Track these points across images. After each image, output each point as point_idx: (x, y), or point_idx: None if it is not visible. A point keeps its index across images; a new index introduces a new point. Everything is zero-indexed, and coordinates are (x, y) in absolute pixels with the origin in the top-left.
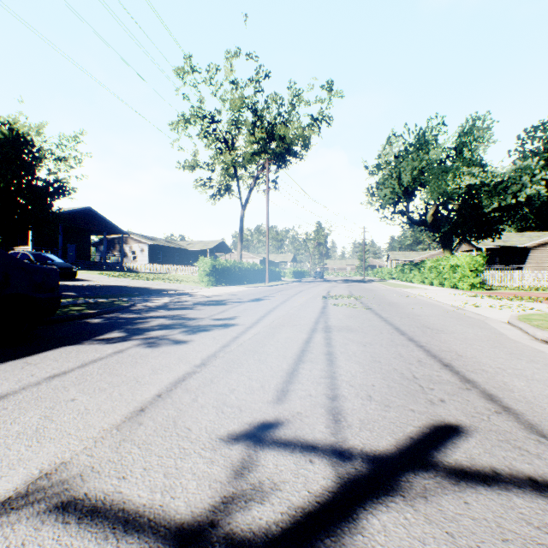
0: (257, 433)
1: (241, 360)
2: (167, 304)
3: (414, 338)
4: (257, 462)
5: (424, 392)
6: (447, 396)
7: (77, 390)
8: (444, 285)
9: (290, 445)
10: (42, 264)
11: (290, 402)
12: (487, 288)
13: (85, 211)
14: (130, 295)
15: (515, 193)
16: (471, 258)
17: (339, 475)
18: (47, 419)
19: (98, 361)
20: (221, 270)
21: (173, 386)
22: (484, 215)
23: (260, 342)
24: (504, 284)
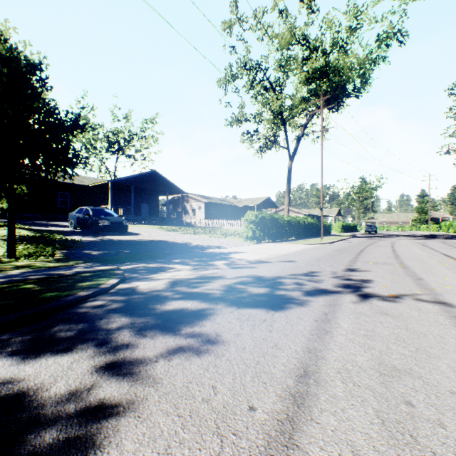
0: None
1: None
2: (169, 289)
3: None
4: None
5: None
6: None
7: None
8: None
9: None
10: (96, 218)
11: None
12: None
13: (151, 174)
14: (152, 257)
15: None
16: None
17: None
18: None
19: None
20: (268, 223)
21: None
22: None
23: None
24: None
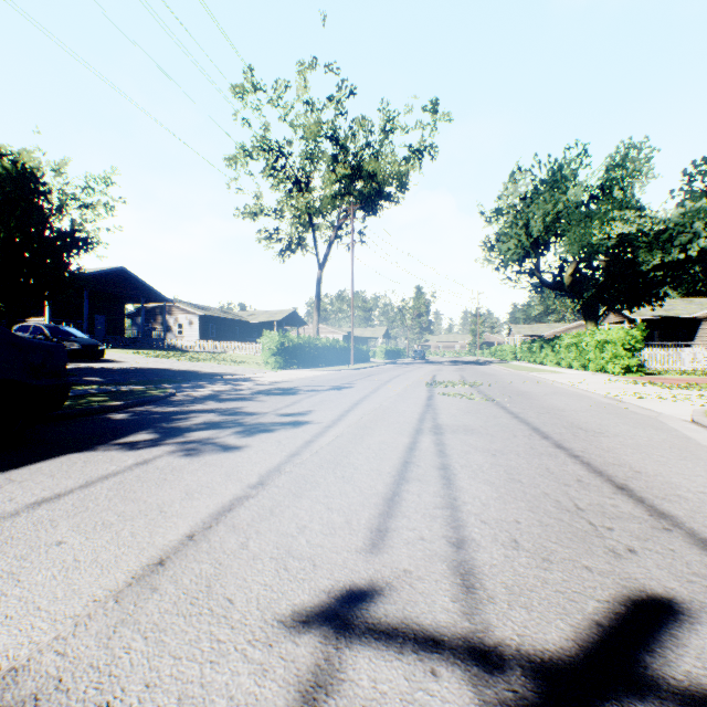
0: (340, 611)
1: (316, 478)
2: (219, 393)
3: (564, 444)
4: (341, 674)
5: (599, 535)
6: (637, 541)
7: (69, 526)
8: (588, 368)
9: (396, 637)
10: (59, 340)
11: (392, 551)
12: (646, 372)
13: (117, 272)
14: (172, 381)
15: (683, 246)
16: (625, 331)
17: (487, 706)
18: (11, 578)
19: (111, 478)
20: (291, 348)
21: (213, 520)
22: (641, 275)
23: (344, 448)
24: (669, 367)
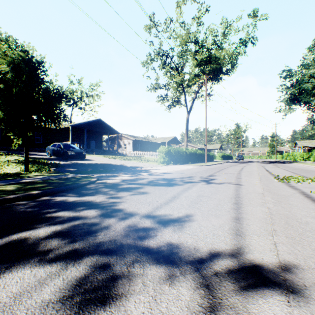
0: None
1: None
2: (122, 182)
3: None
4: None
5: None
6: None
7: None
8: None
9: None
10: (66, 150)
11: None
12: None
13: (97, 121)
14: (106, 171)
15: None
16: None
17: None
18: None
19: None
20: (173, 153)
21: None
22: None
23: None
24: None
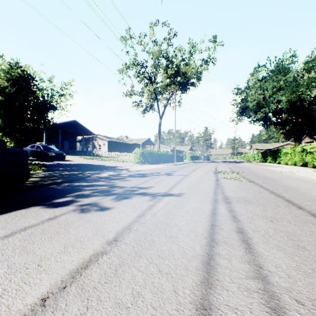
0: None
1: (152, 236)
2: (110, 176)
3: None
4: None
5: None
6: None
7: None
8: (297, 165)
9: None
10: (46, 151)
11: None
12: None
13: (73, 122)
14: (91, 170)
15: None
16: None
17: None
18: None
19: (27, 229)
20: (147, 155)
21: (69, 279)
22: None
23: (171, 212)
24: None
